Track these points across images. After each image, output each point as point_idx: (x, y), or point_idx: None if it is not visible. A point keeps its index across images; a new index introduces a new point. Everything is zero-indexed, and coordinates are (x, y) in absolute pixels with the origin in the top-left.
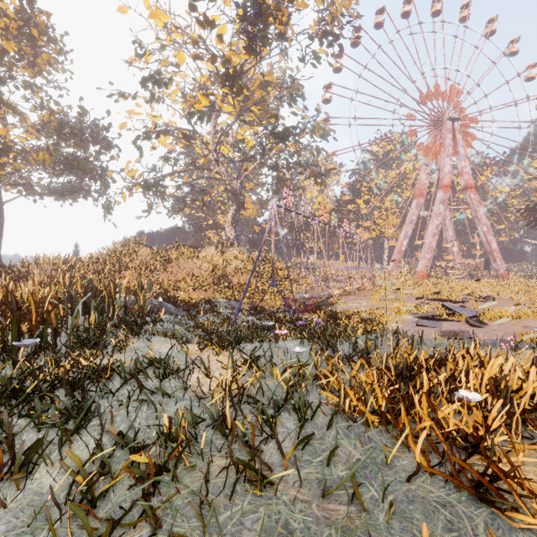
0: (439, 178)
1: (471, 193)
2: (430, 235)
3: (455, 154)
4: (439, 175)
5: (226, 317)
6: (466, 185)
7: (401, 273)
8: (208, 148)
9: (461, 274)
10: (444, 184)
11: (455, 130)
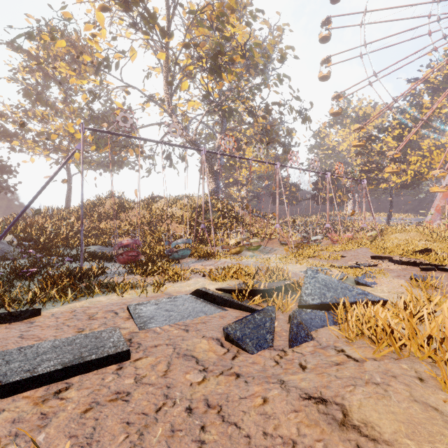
0: None
1: None
2: None
3: None
4: None
5: None
6: None
7: (446, 224)
8: (155, 102)
9: None
10: None
11: None
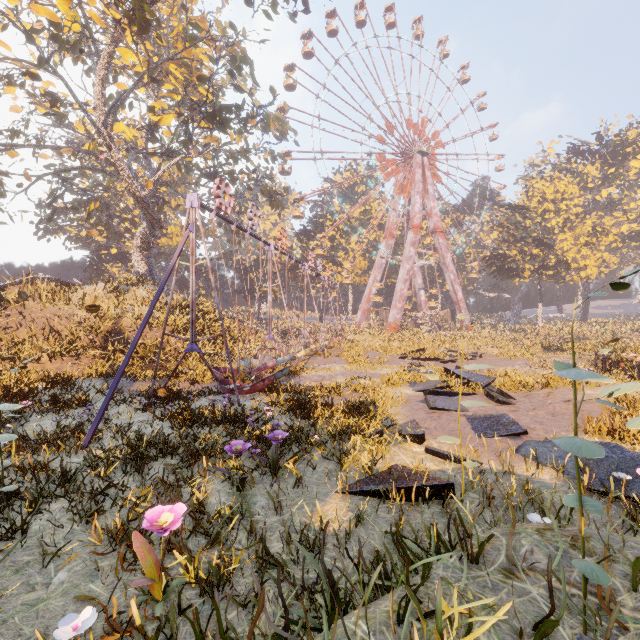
0: (408, 218)
1: (439, 237)
2: (401, 281)
3: (424, 193)
4: (408, 215)
5: (76, 425)
6: (435, 228)
7: (370, 325)
8: (88, 115)
9: (430, 326)
10: (414, 224)
11: (424, 166)
